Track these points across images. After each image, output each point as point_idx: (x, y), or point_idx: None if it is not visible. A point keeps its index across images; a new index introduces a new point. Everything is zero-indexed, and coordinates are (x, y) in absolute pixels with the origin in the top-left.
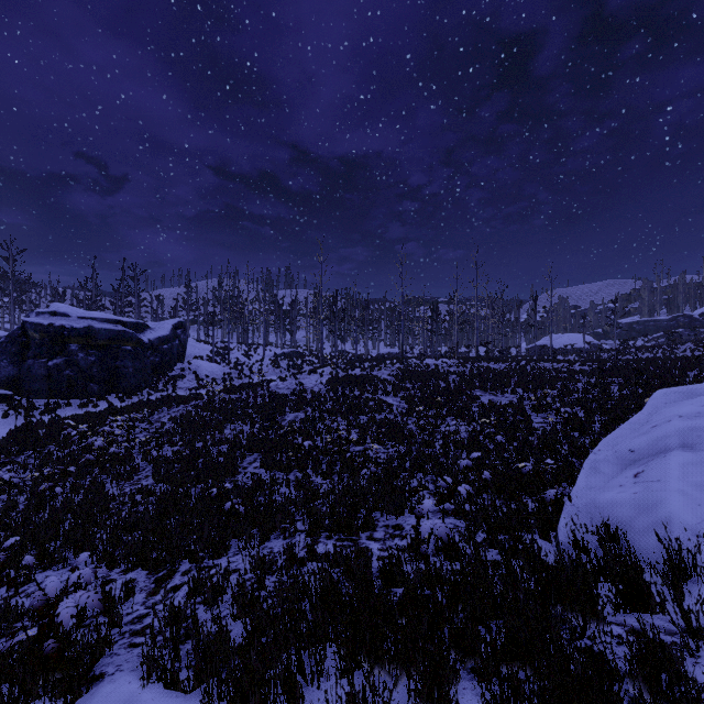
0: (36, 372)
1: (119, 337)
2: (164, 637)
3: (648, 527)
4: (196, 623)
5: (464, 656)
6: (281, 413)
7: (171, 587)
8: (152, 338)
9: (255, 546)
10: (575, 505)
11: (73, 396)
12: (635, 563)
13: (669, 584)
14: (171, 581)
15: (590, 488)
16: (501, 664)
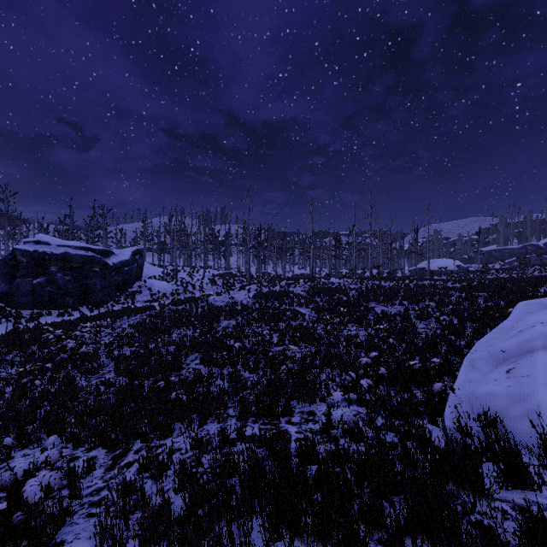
0: (24, 288)
1: (89, 261)
2: (115, 510)
3: (521, 415)
4: (144, 496)
5: (372, 529)
6: (217, 320)
7: (125, 464)
8: (116, 262)
9: (195, 428)
10: (458, 396)
11: (52, 307)
12: (515, 447)
13: (543, 465)
14: (125, 458)
15: (469, 382)
16: (403, 537)
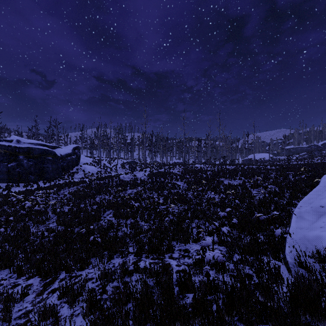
0: (2, 169)
1: (45, 152)
2: None
3: None
4: (57, 320)
5: None
6: (124, 189)
7: (51, 290)
8: (62, 153)
9: (105, 262)
10: (294, 239)
11: (20, 182)
12: None
13: None
14: (52, 285)
15: (300, 229)
16: None
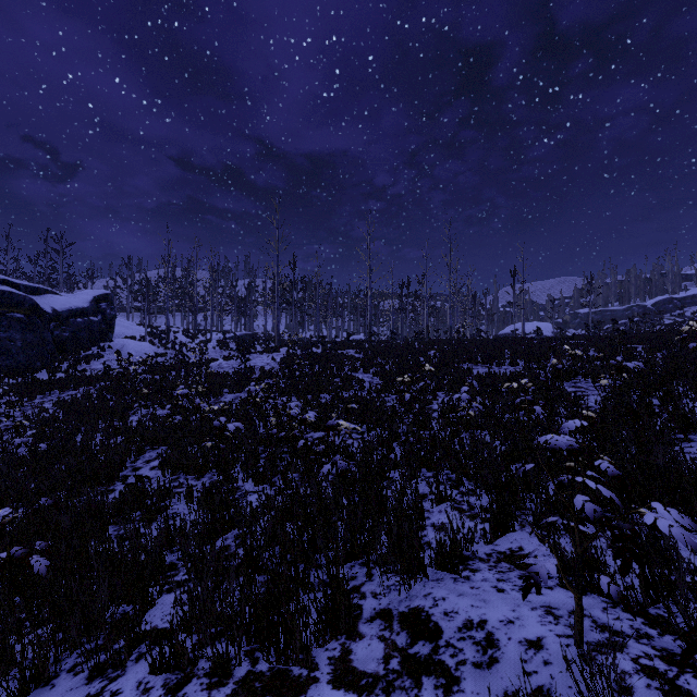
0: None
1: (2, 300)
2: None
3: None
4: None
5: None
6: (215, 393)
7: None
8: (58, 307)
9: None
10: None
11: None
12: None
13: None
14: None
15: None
16: None
